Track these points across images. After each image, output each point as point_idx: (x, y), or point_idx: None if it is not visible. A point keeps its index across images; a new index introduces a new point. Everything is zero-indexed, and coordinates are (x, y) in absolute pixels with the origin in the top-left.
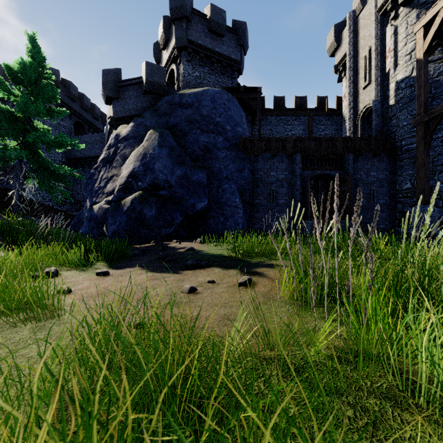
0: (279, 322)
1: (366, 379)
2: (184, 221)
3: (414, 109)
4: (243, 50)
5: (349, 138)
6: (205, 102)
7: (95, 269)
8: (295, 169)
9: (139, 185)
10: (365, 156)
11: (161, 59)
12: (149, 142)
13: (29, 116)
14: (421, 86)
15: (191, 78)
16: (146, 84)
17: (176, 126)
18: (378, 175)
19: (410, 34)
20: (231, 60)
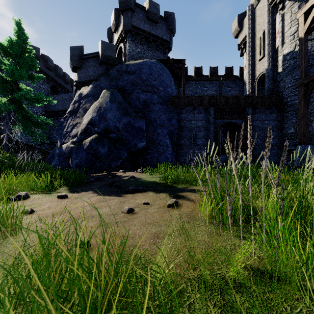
0: (200, 240)
1: (285, 303)
2: (128, 156)
3: (297, 75)
4: (172, 33)
5: (249, 96)
6: (144, 70)
7: (57, 193)
8: (210, 119)
9: (95, 130)
10: (261, 109)
11: (113, 40)
12: (103, 99)
13: (16, 80)
14: (303, 57)
15: (134, 53)
16: (101, 57)
17: (123, 87)
18: (270, 123)
19: (293, 20)
20: (163, 40)
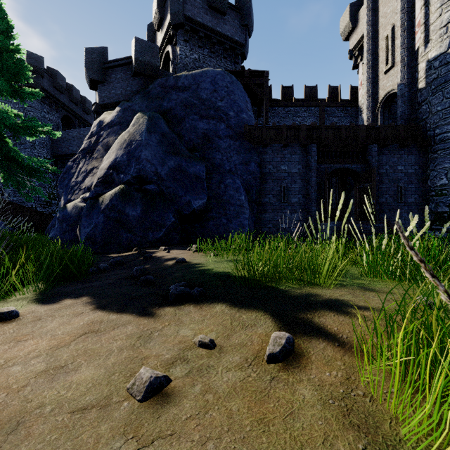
0: None
1: None
2: (177, 222)
3: None
4: (247, 32)
5: (373, 125)
6: (205, 84)
7: (7, 302)
8: (310, 163)
9: (121, 177)
10: (392, 148)
11: (156, 42)
12: (135, 127)
13: None
14: None
15: (188, 61)
16: (135, 64)
17: (170, 111)
18: (406, 169)
19: (445, 2)
20: (234, 42)
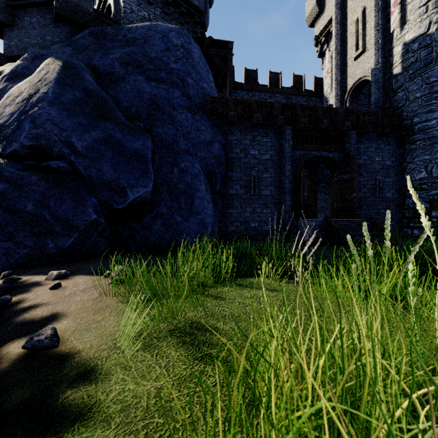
0: None
1: None
2: (102, 221)
3: (432, 76)
4: None
5: (352, 109)
6: (154, 39)
7: None
8: (285, 148)
9: (2, 146)
10: (370, 136)
11: None
12: (40, 76)
13: None
14: None
15: (135, 17)
16: (57, 3)
17: (104, 67)
18: (384, 161)
19: None
20: (193, 7)
